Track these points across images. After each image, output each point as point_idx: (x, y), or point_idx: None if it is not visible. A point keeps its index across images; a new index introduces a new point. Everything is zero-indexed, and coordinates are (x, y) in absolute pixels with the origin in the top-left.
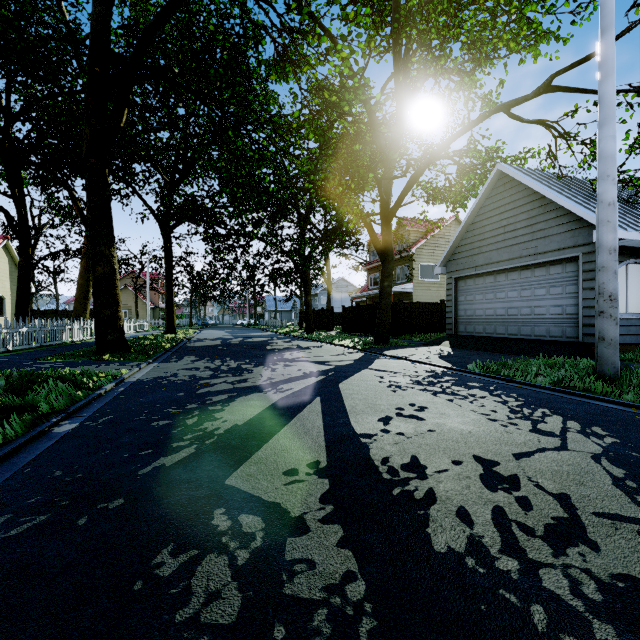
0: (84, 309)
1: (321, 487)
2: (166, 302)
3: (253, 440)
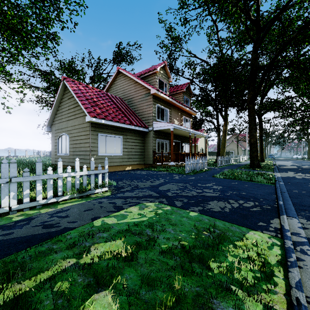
0: (223, 151)
1: None
2: (259, 148)
3: None
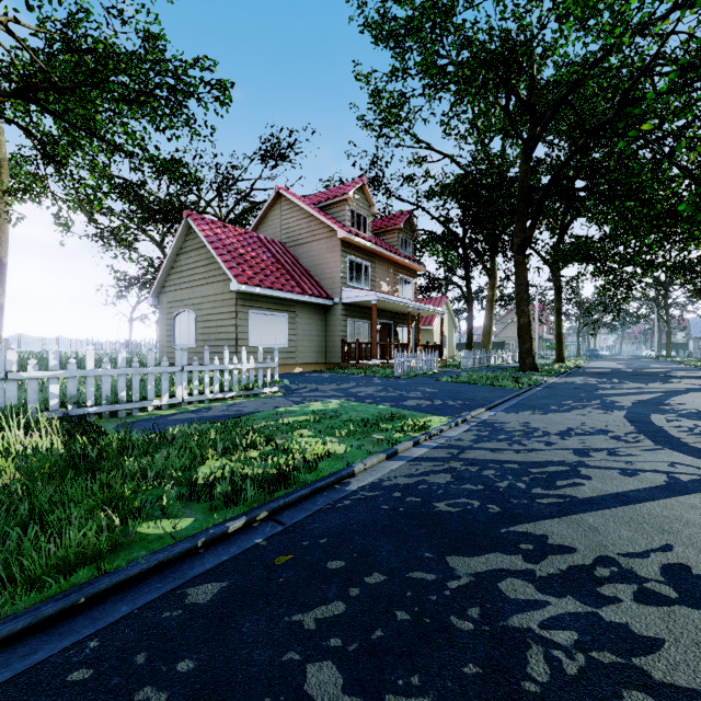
0: (488, 342)
1: (633, 401)
2: (555, 335)
3: (614, 396)
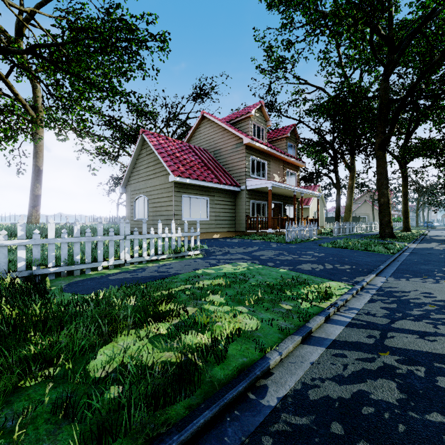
0: (349, 217)
1: None
2: (402, 211)
3: None
